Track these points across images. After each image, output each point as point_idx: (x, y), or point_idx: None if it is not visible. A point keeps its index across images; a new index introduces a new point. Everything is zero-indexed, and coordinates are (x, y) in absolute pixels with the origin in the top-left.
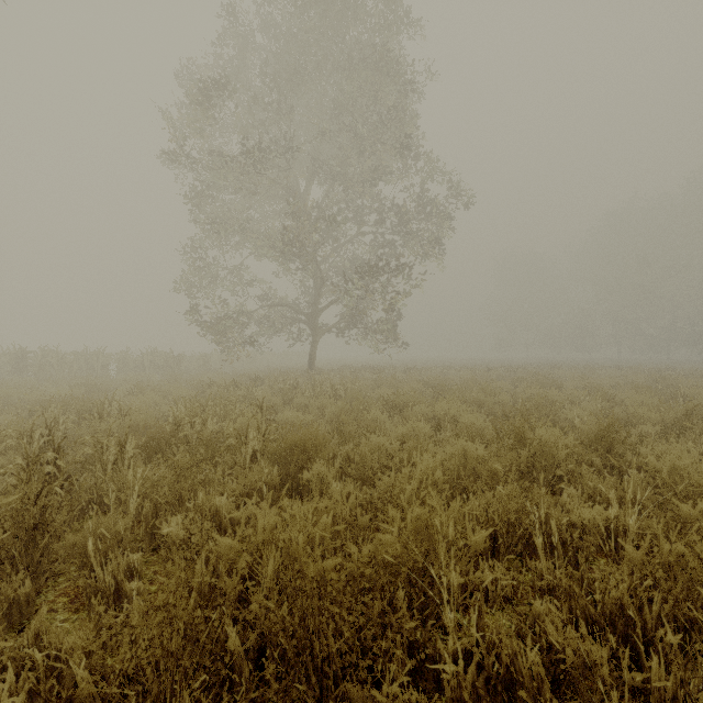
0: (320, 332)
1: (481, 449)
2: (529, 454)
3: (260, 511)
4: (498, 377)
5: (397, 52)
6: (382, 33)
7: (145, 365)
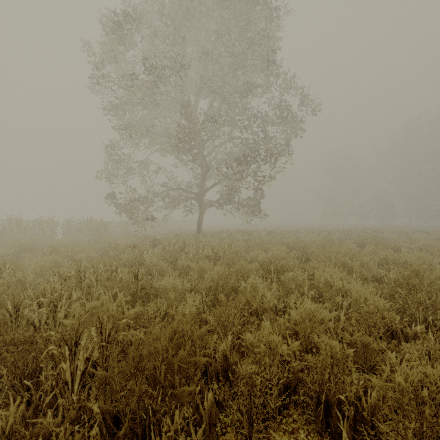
0: (205, 205)
1: None
2: None
3: None
4: (337, 239)
5: None
6: None
7: (82, 229)
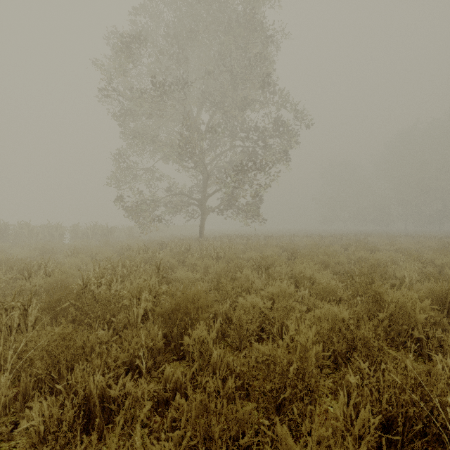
0: (207, 211)
1: (346, 312)
2: (387, 315)
3: (136, 389)
4: (329, 242)
5: (260, 14)
6: (250, 2)
7: (89, 234)
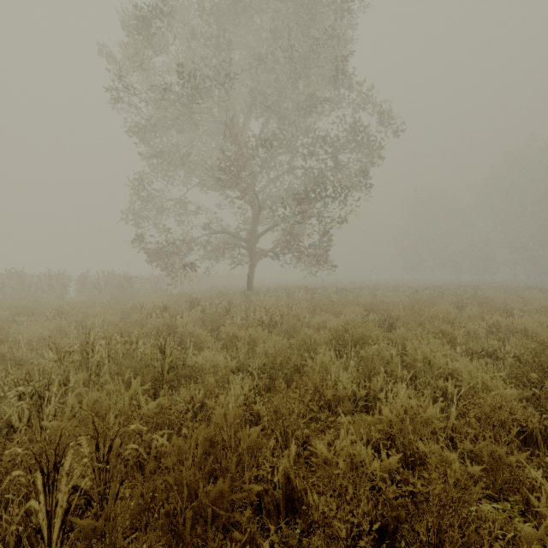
0: (257, 256)
1: None
2: None
3: None
4: (427, 298)
5: None
6: None
7: (101, 285)
